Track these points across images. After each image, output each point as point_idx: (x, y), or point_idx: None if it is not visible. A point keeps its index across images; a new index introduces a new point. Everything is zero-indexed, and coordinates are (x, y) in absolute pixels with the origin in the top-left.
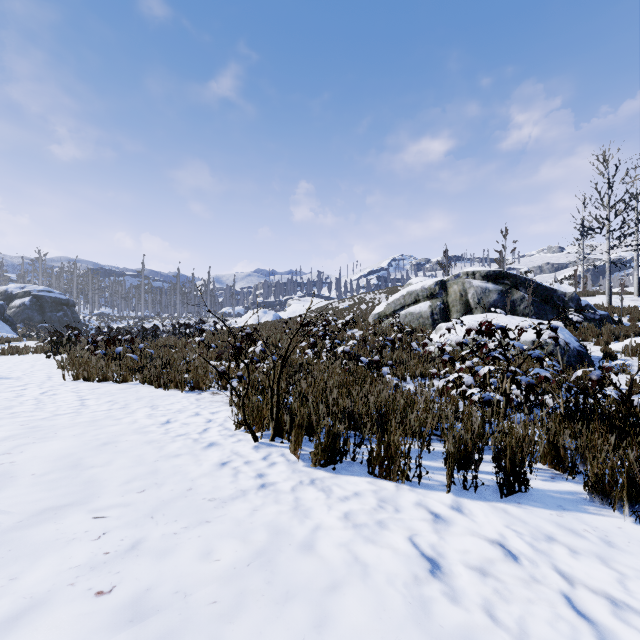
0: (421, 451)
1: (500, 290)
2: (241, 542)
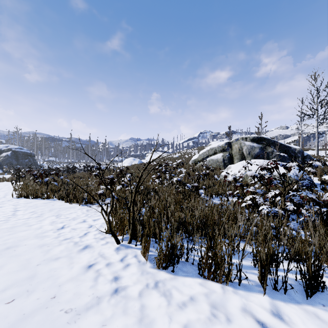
0: (241, 260)
1: (260, 147)
2: None
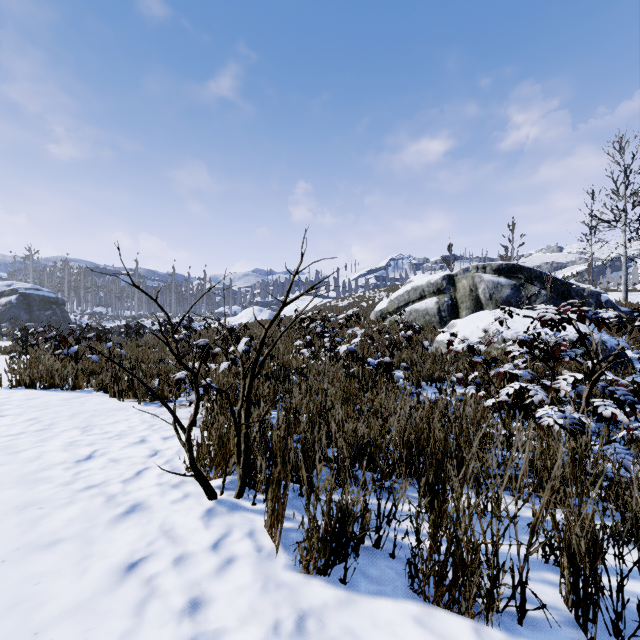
0: (526, 557)
1: (513, 285)
2: None
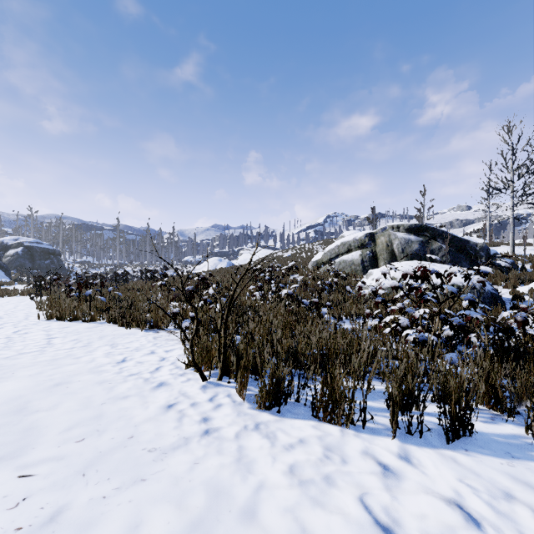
0: (366, 395)
1: (421, 241)
2: (176, 509)
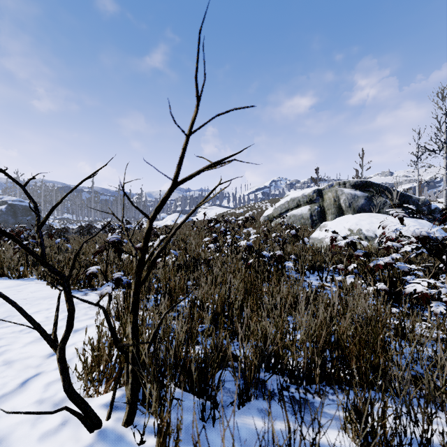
0: None
1: (366, 196)
2: None
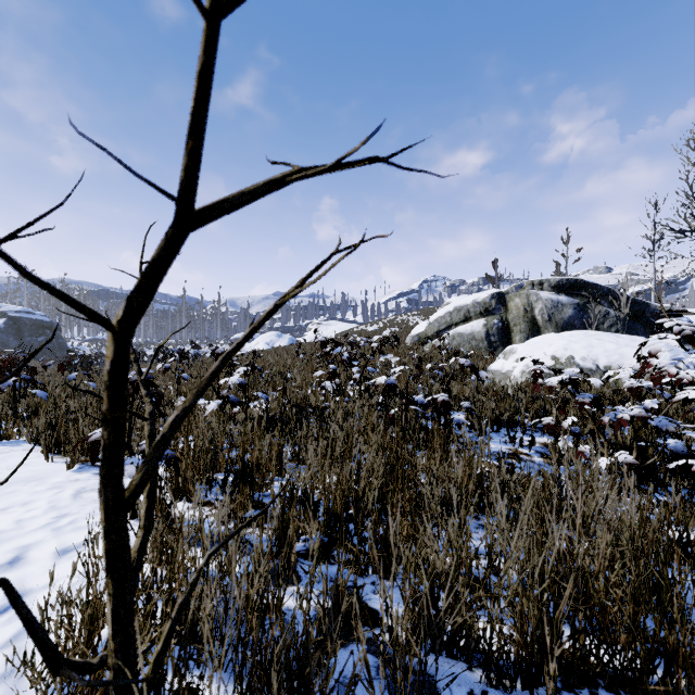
0: None
1: (576, 304)
2: None
